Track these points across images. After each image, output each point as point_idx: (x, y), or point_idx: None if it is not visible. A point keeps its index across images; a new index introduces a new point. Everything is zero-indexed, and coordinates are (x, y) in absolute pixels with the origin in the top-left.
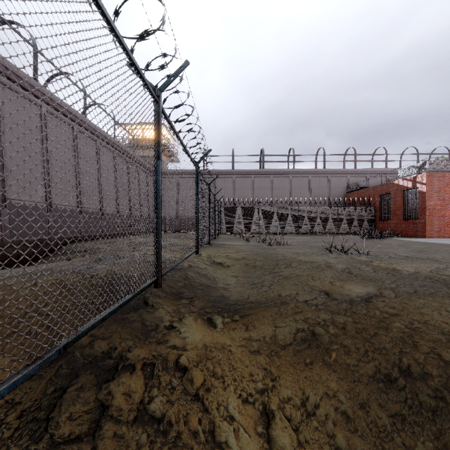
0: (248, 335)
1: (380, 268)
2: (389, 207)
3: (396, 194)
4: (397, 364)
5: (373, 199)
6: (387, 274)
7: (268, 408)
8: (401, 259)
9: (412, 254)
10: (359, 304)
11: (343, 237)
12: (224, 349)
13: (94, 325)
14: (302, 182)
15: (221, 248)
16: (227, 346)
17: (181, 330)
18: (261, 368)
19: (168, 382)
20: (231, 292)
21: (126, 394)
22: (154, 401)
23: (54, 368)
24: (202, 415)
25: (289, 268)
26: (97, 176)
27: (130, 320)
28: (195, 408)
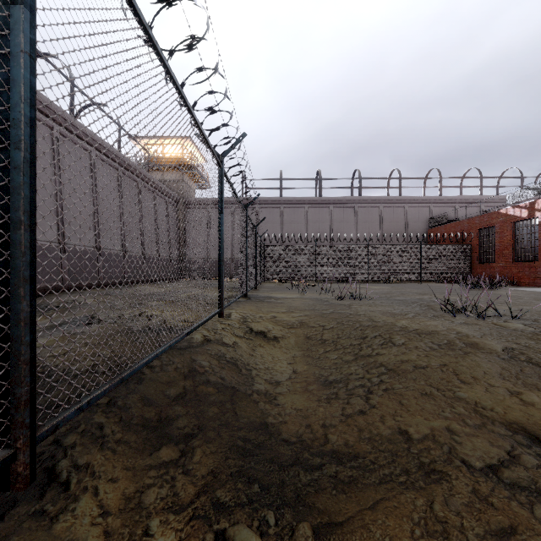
0: None
1: None
2: (493, 245)
3: (504, 227)
4: None
5: (467, 235)
6: None
7: None
8: None
9: None
10: None
11: (434, 286)
12: None
13: None
14: (371, 214)
15: (263, 304)
16: None
17: None
18: None
19: None
20: (284, 411)
21: None
22: None
23: None
24: None
25: (391, 347)
26: (91, 201)
27: None
28: None
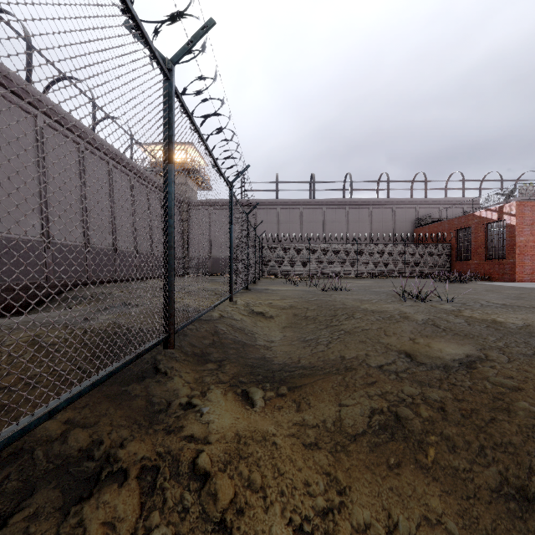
0: (301, 419)
1: (475, 319)
2: (469, 244)
3: (478, 228)
4: None
5: (448, 234)
6: (487, 328)
7: None
8: (499, 308)
9: (509, 302)
10: (458, 371)
11: (413, 281)
12: (266, 442)
13: (28, 426)
14: (361, 214)
15: (262, 294)
16: (270, 437)
17: (203, 410)
18: (321, 473)
19: (177, 500)
20: (276, 352)
21: (107, 525)
22: None
23: None
24: None
25: (352, 319)
26: (109, 206)
27: (130, 396)
28: None
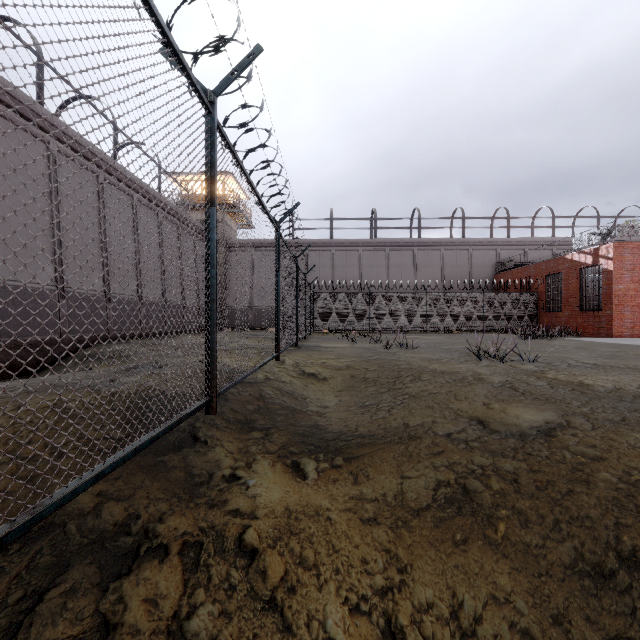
0: (358, 492)
1: (560, 382)
2: (559, 292)
3: (569, 274)
4: (613, 546)
5: (534, 281)
6: (572, 392)
7: (395, 623)
8: (588, 369)
9: (602, 361)
10: (536, 439)
11: (492, 336)
12: (319, 517)
13: (77, 490)
14: (432, 257)
15: (314, 352)
16: (324, 512)
17: (248, 482)
18: (380, 550)
19: (224, 577)
20: (330, 419)
21: (149, 602)
22: (197, 613)
23: (27, 554)
24: (281, 639)
25: (418, 382)
26: (133, 248)
27: (167, 467)
28: (269, 625)
